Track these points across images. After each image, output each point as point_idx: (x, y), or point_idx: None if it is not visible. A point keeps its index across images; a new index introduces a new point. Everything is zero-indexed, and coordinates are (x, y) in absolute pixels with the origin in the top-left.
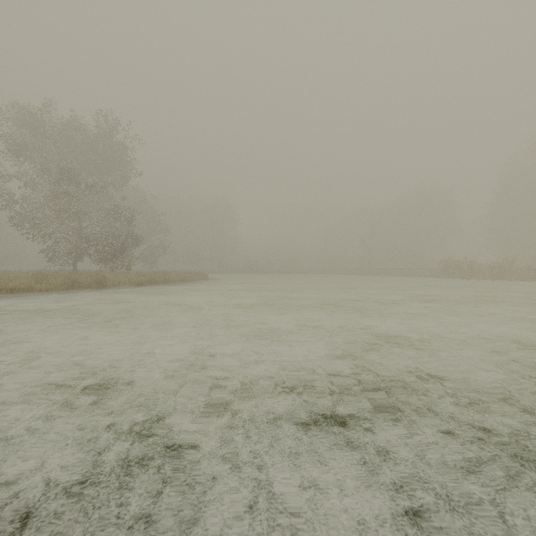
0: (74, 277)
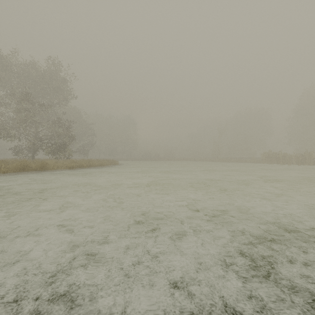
0: (25, 163)
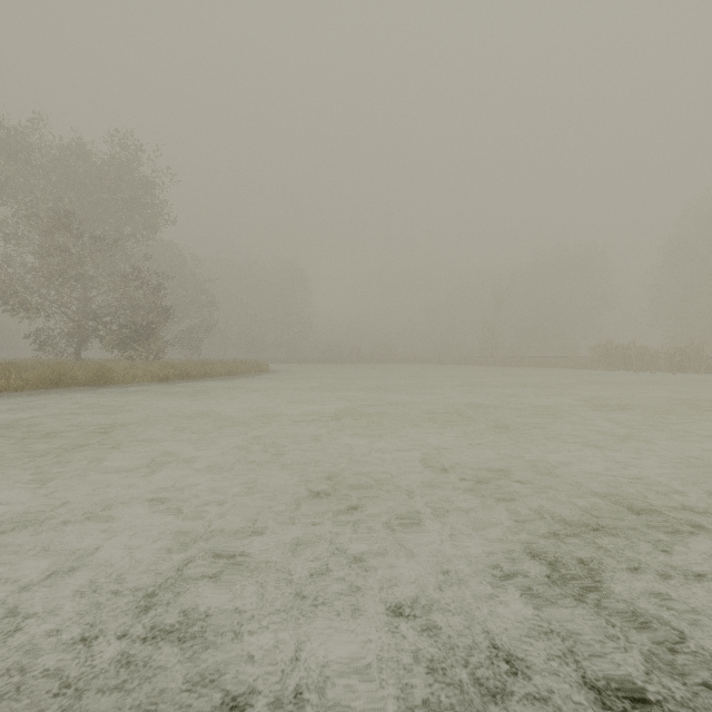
0: (63, 369)
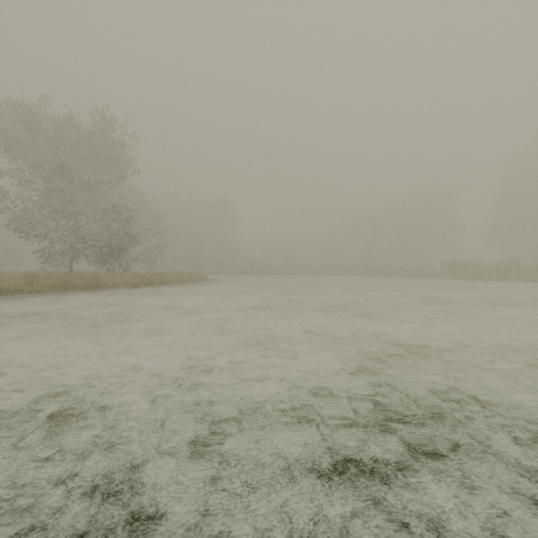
0: (68, 278)
